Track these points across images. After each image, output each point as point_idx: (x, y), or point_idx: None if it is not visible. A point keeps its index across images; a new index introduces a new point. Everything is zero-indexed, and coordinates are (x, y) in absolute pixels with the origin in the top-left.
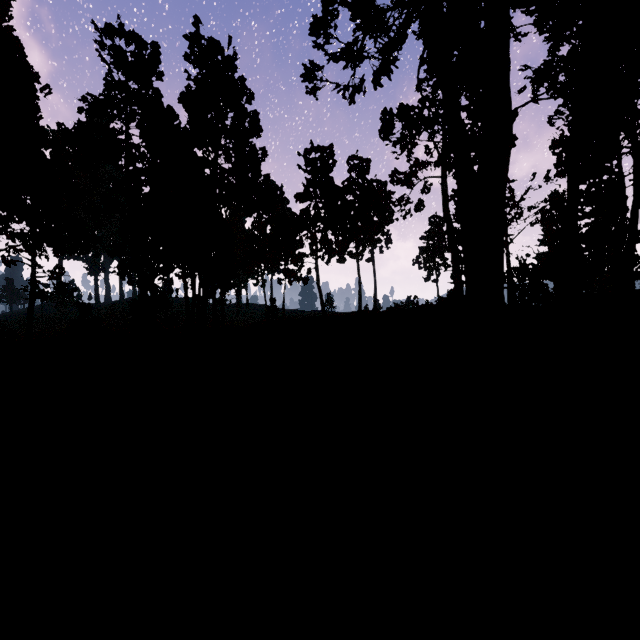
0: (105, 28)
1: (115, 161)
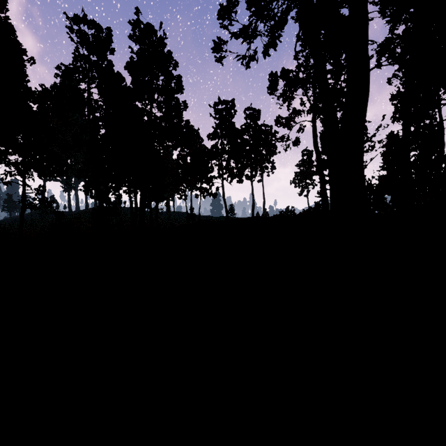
0: (73, 17)
1: (80, 111)
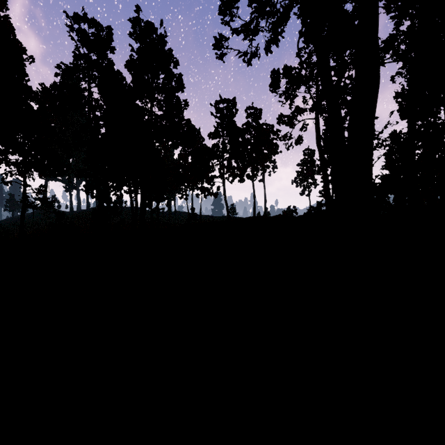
0: (73, 16)
1: (80, 110)
